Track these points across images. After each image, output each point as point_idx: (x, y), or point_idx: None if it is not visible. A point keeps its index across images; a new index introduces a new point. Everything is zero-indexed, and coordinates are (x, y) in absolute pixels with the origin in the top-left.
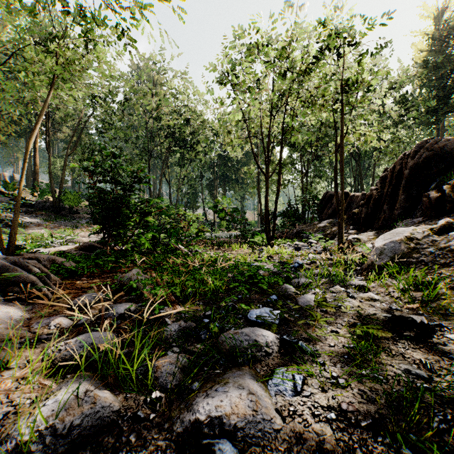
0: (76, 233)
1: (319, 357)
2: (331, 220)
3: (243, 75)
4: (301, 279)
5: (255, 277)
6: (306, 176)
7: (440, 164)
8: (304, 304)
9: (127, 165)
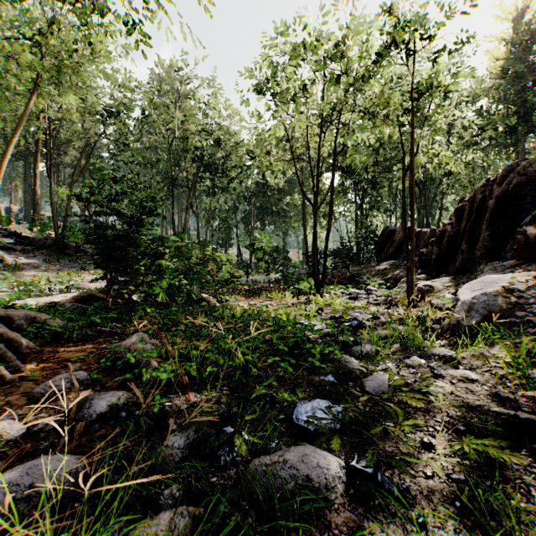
0: (83, 277)
1: (414, 507)
2: (393, 261)
3: (286, 80)
4: (364, 347)
5: (301, 342)
6: (361, 208)
7: (535, 193)
8: (374, 390)
9: (134, 192)
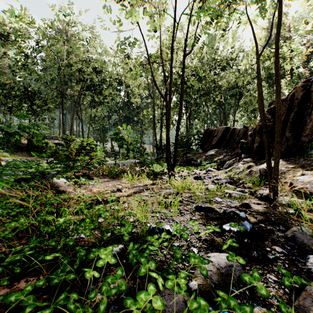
0: None
1: None
2: (217, 149)
3: None
4: None
5: None
6: (189, 118)
7: None
8: None
9: None
